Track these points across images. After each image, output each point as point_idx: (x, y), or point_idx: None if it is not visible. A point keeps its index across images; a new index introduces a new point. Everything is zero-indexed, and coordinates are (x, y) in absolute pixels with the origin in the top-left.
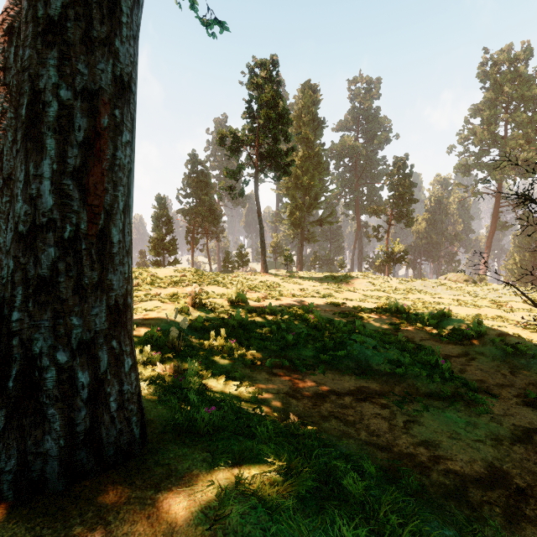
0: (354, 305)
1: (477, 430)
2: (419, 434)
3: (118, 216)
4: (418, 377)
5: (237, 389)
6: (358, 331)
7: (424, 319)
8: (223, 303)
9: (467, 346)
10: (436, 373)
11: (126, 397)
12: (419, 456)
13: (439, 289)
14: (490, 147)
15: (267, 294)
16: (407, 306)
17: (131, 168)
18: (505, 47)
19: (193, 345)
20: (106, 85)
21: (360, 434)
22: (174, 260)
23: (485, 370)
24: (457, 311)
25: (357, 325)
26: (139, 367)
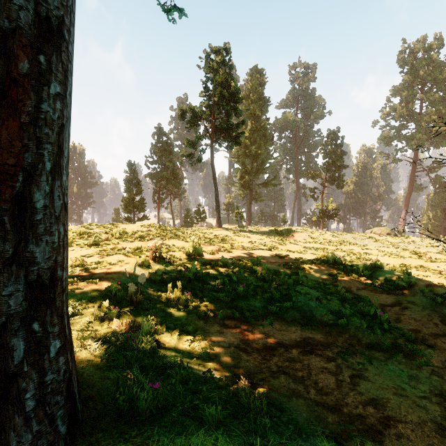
0: (296, 257)
1: (420, 384)
2: (366, 390)
3: (44, 178)
4: (359, 328)
5: (189, 344)
6: (301, 281)
7: (359, 270)
8: (181, 256)
9: (399, 295)
10: (375, 324)
11: (49, 389)
12: (369, 417)
13: (366, 241)
14: (408, 121)
15: (220, 246)
16: (343, 258)
17: (63, 124)
18: (420, 38)
19: (151, 297)
20: (27, 24)
21: (309, 392)
22: (143, 216)
23: (418, 319)
24: (384, 261)
25: (300, 277)
26: (96, 323)
